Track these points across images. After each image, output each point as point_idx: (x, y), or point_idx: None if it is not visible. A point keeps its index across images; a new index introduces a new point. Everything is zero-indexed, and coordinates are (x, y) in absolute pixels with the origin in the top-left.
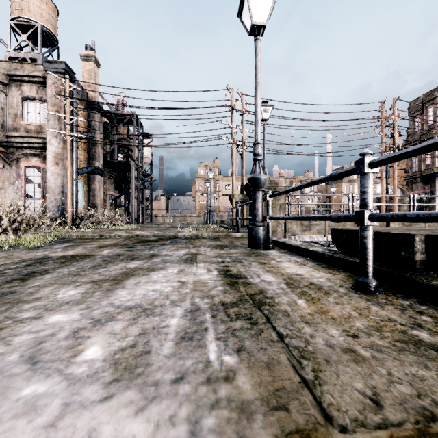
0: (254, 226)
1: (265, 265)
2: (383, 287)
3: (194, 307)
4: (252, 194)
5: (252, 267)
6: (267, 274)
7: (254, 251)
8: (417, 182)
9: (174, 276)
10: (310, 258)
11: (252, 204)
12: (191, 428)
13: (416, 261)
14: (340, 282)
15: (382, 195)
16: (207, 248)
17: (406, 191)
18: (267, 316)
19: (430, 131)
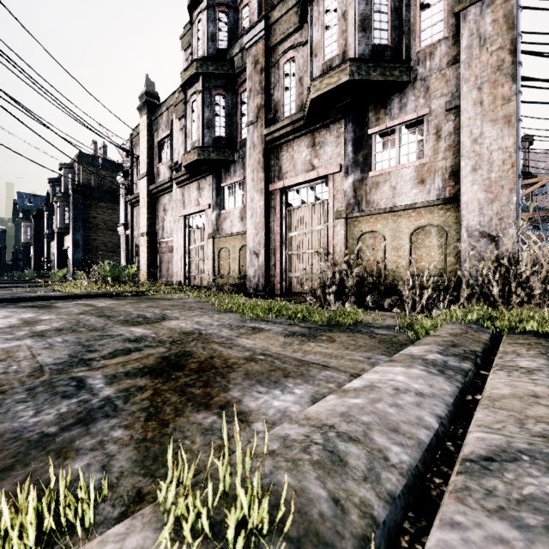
0: None
1: None
2: None
3: None
4: None
5: None
6: None
7: None
8: None
9: None
10: None
11: None
12: None
13: None
14: None
15: None
16: None
17: None
18: None
19: None
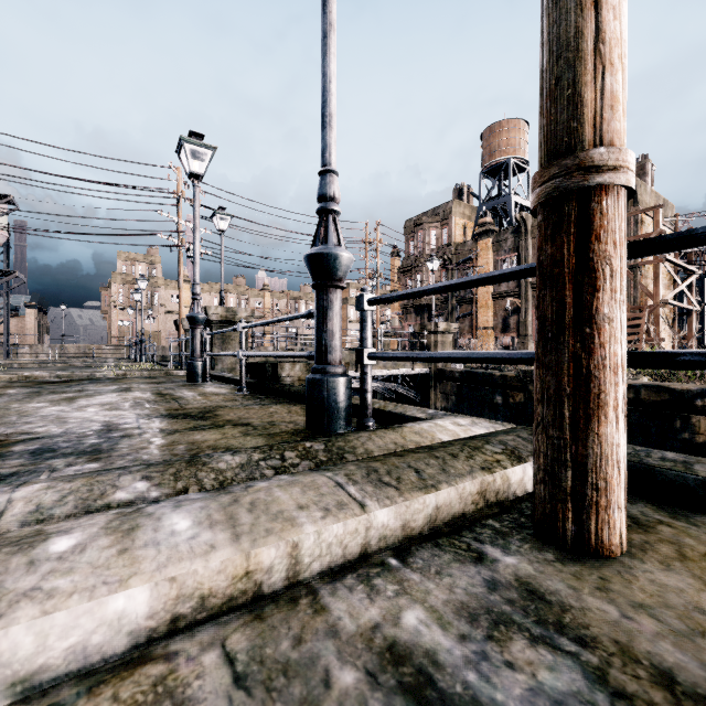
0: (192, 361)
1: (193, 390)
2: (254, 392)
3: (137, 402)
4: (191, 331)
5: (181, 391)
6: (190, 392)
7: (190, 384)
8: (411, 312)
9: (115, 396)
10: (234, 385)
11: (190, 340)
12: (142, 411)
13: (268, 377)
14: (234, 392)
15: (352, 329)
16: (140, 384)
17: (402, 321)
18: (177, 401)
19: (419, 258)
